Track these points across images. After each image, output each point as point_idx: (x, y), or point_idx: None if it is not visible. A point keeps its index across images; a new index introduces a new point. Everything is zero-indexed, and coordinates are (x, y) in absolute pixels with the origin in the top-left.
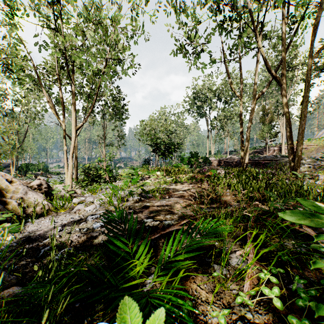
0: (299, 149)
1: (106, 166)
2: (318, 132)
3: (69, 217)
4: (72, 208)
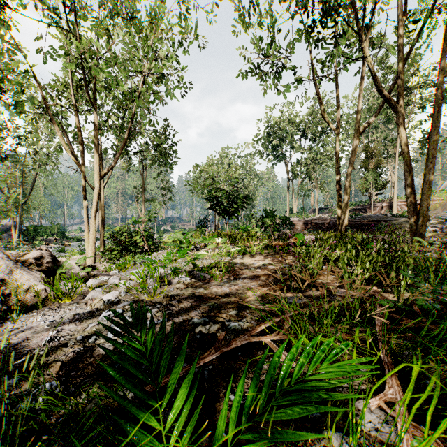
0: (425, 205)
1: (144, 230)
2: (443, 182)
3: (73, 313)
4: (85, 294)
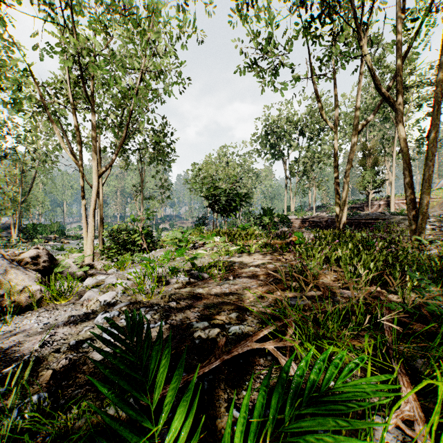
0: (425, 203)
1: (142, 228)
2: (440, 180)
3: (68, 315)
4: (82, 295)
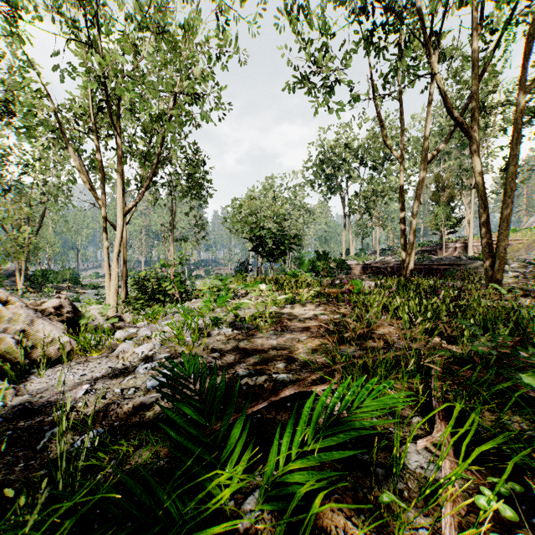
0: (503, 246)
1: (174, 275)
2: (528, 218)
3: (106, 367)
4: (113, 348)
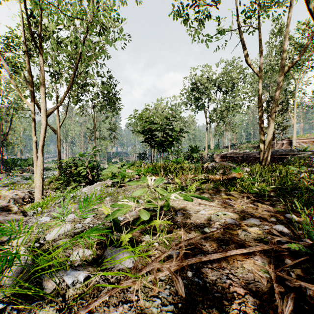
0: None
1: (88, 162)
2: None
3: None
4: None
